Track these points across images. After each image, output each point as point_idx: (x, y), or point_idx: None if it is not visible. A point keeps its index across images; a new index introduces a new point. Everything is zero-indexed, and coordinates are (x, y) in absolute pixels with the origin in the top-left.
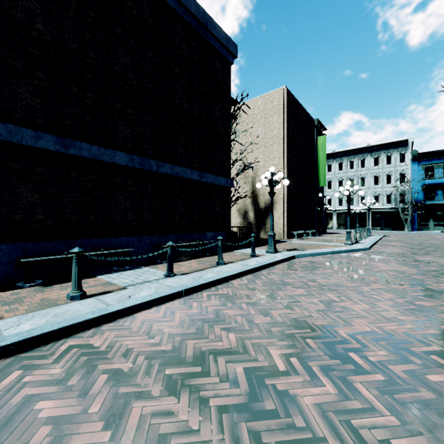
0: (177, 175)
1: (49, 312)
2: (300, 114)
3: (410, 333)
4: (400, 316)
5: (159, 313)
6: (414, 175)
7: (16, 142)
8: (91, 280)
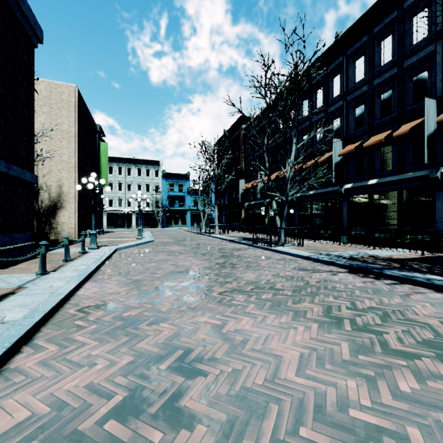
0: None
1: (3, 309)
2: (87, 117)
3: (209, 265)
4: (202, 262)
5: (94, 289)
6: (164, 187)
7: None
8: None
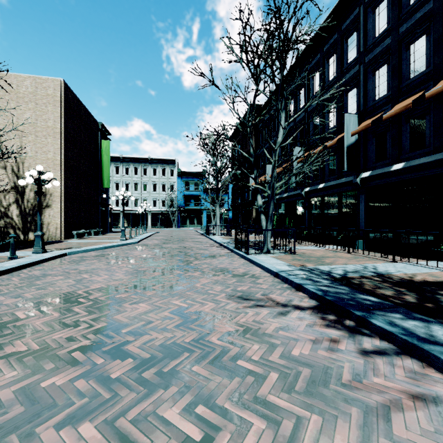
0: None
1: None
2: (81, 113)
3: (123, 283)
4: (124, 277)
5: None
6: (179, 187)
7: None
8: None
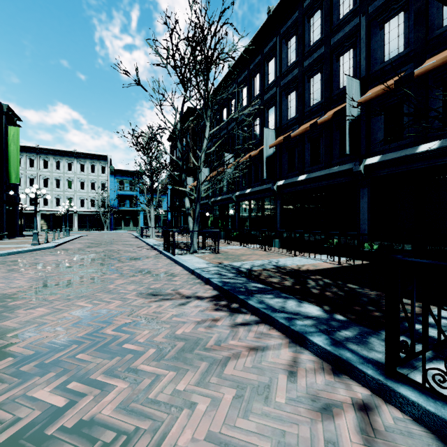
0: None
1: None
2: None
3: (22, 290)
4: (25, 284)
5: None
6: (112, 185)
7: None
8: None
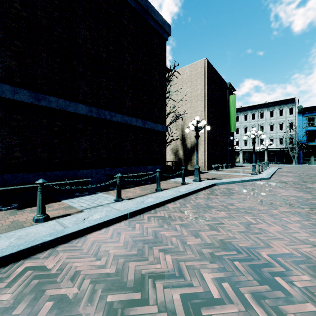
0: (125, 122)
1: (14, 234)
2: (216, 79)
3: None
4: (311, 238)
5: (107, 234)
6: (299, 123)
7: None
8: (57, 204)
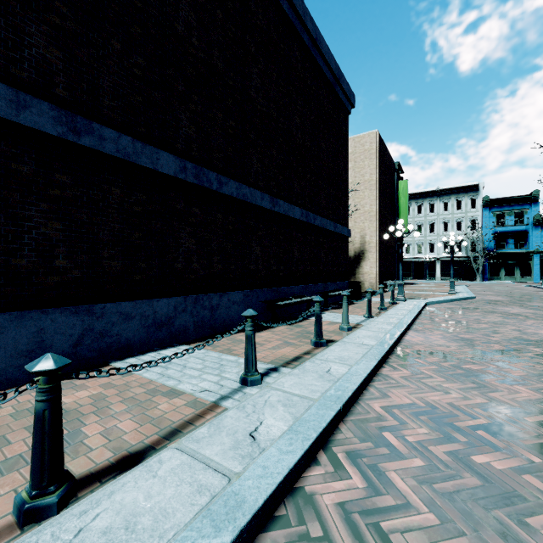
0: (323, 226)
1: (358, 336)
2: (386, 158)
3: None
4: None
5: (419, 338)
6: (485, 222)
7: (254, 203)
8: (313, 321)
